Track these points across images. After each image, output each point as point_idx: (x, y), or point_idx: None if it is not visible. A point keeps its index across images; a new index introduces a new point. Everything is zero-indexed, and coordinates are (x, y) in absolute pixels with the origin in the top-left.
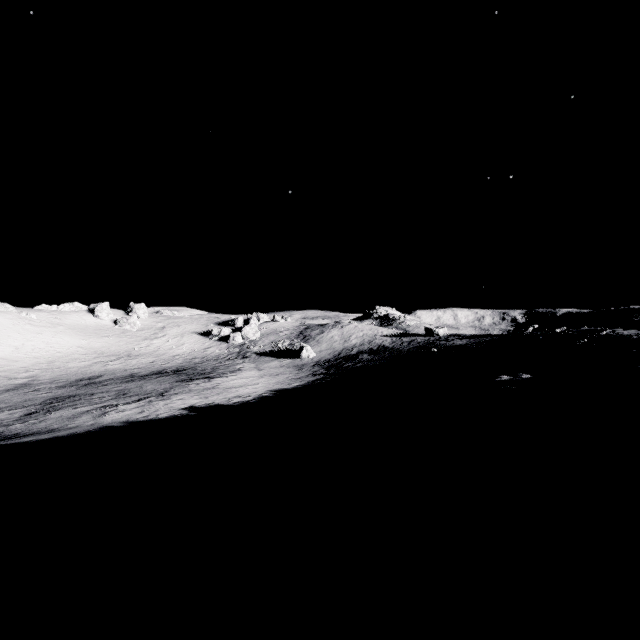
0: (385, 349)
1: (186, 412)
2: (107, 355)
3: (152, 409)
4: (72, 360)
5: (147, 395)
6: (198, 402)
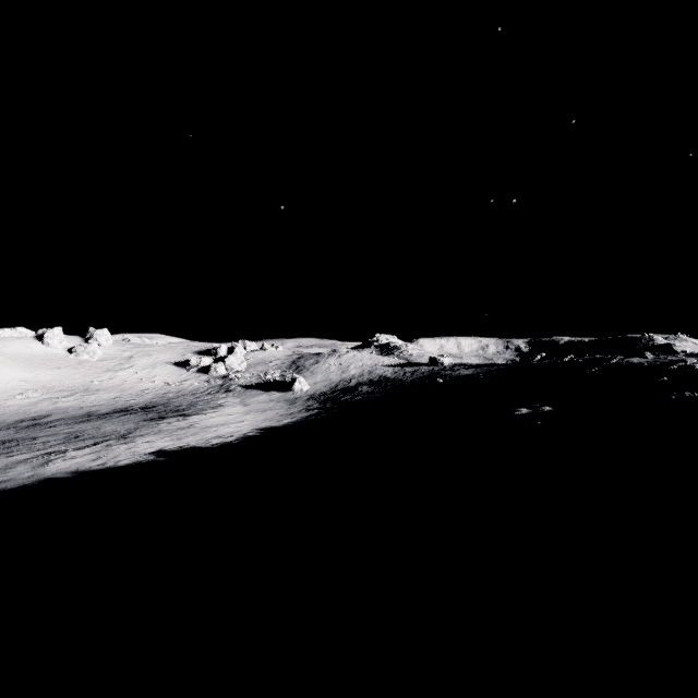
0: (387, 380)
1: (153, 457)
2: (58, 390)
3: (110, 455)
4: (12, 397)
5: (105, 438)
6: (169, 445)
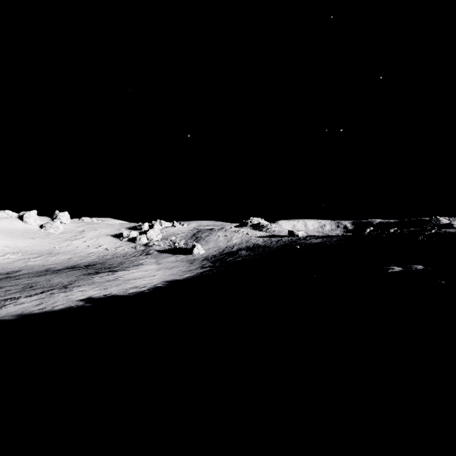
0: (259, 247)
1: (82, 303)
2: (30, 253)
3: (50, 301)
4: None
5: (51, 288)
6: (97, 293)
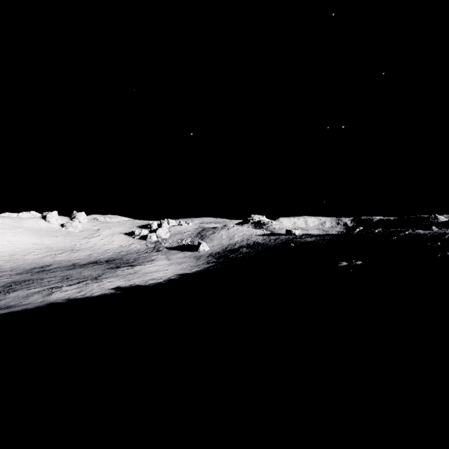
0: (258, 244)
1: (114, 291)
2: (55, 250)
3: (88, 289)
4: (28, 254)
5: (85, 279)
6: (123, 284)
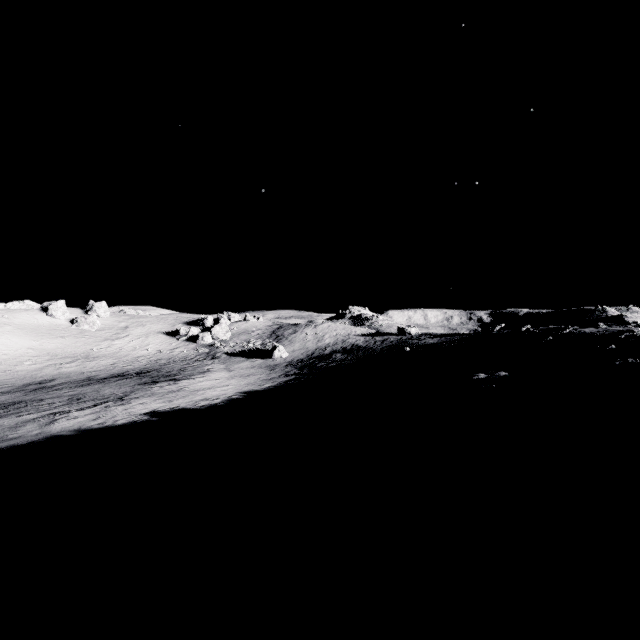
0: (358, 348)
1: (147, 417)
2: (62, 357)
3: (109, 415)
4: (21, 363)
5: (104, 400)
6: (161, 406)
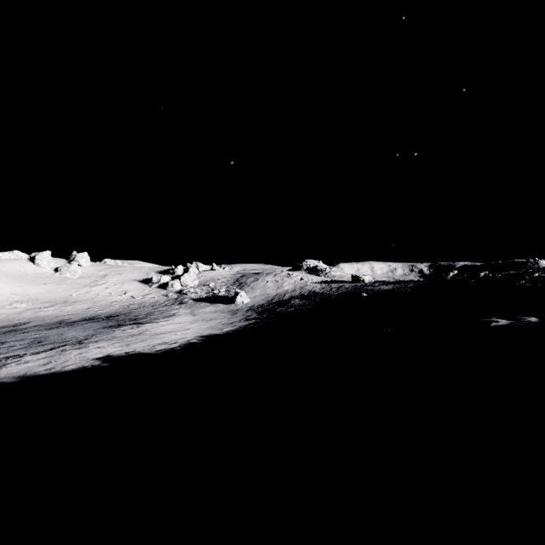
0: (316, 294)
1: (98, 363)
2: (42, 302)
3: (61, 360)
4: (3, 307)
5: (63, 343)
6: (117, 350)
